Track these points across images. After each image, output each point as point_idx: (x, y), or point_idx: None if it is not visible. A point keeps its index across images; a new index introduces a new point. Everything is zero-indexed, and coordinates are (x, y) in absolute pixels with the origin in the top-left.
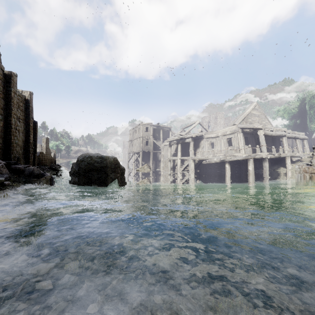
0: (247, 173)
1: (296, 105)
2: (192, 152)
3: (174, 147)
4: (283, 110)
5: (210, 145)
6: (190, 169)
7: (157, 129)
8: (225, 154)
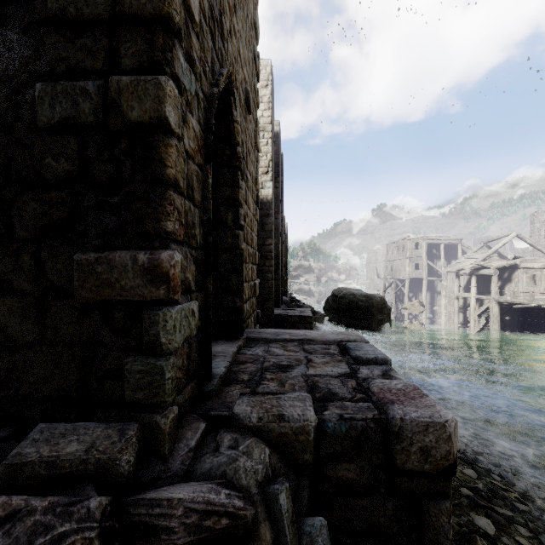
0: None
1: None
2: (496, 290)
3: (465, 277)
4: None
5: (532, 280)
6: (492, 314)
7: (435, 244)
8: None
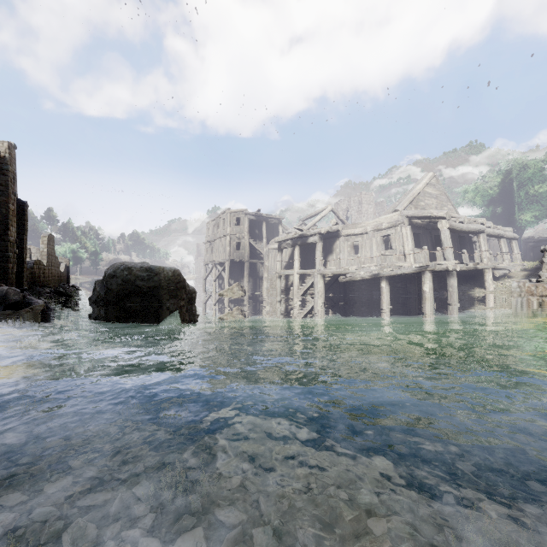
0: (419, 297)
1: (496, 181)
2: (321, 260)
3: (287, 253)
4: (474, 190)
5: (353, 249)
6: (317, 291)
7: (257, 220)
8: (381, 264)
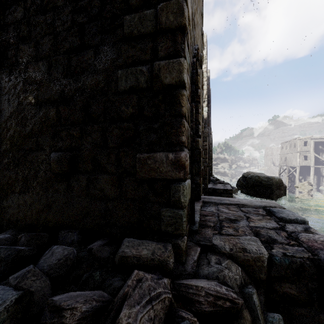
0: None
1: None
2: None
3: None
4: None
5: None
6: None
7: (321, 141)
8: None
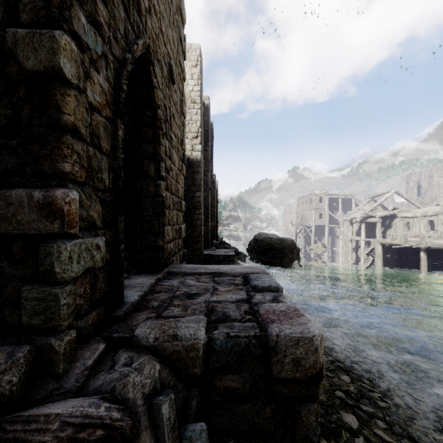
0: None
1: None
2: (379, 234)
3: (357, 224)
4: None
5: (406, 226)
6: (377, 253)
7: (334, 198)
8: (420, 241)
